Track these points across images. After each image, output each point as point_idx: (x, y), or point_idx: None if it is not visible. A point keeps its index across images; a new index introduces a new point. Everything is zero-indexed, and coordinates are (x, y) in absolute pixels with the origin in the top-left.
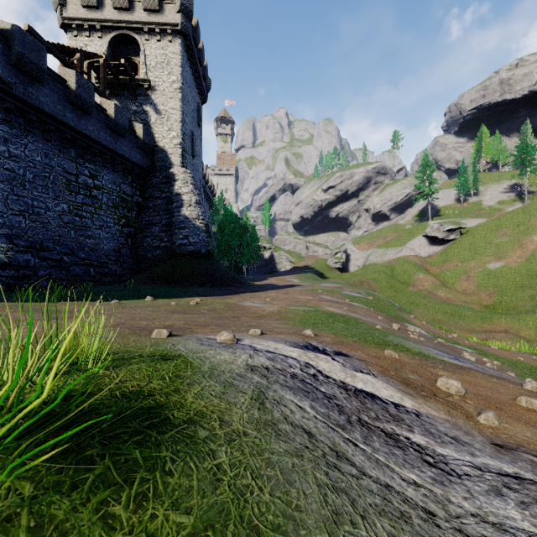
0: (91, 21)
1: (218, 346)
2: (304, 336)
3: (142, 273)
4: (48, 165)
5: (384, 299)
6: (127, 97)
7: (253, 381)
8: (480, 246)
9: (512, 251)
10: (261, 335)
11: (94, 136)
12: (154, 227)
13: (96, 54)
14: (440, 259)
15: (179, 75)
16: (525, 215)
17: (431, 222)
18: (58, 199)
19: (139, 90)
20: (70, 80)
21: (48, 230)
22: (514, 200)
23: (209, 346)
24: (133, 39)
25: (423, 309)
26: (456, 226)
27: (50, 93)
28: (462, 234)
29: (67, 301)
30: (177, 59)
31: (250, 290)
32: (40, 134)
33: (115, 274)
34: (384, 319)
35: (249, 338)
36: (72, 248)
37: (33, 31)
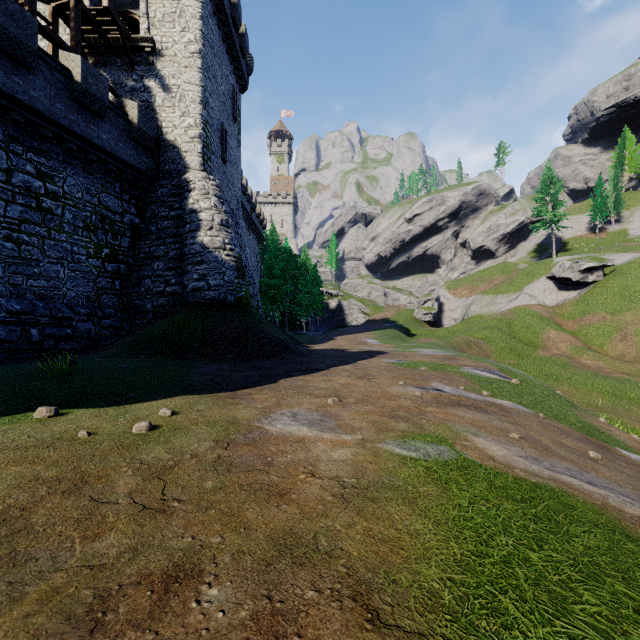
0: None
1: None
2: None
3: (129, 336)
4: None
5: (535, 382)
6: (120, 68)
7: None
8: (637, 291)
9: None
10: None
11: (42, 108)
12: (157, 263)
13: None
14: (576, 310)
15: (199, 31)
16: None
17: (558, 259)
18: None
19: (138, 56)
20: None
21: None
22: None
23: None
24: None
25: (567, 385)
26: (598, 263)
27: None
28: (607, 274)
29: None
30: (195, 7)
31: (300, 368)
32: None
33: (87, 337)
34: (594, 451)
35: None
36: None
37: None
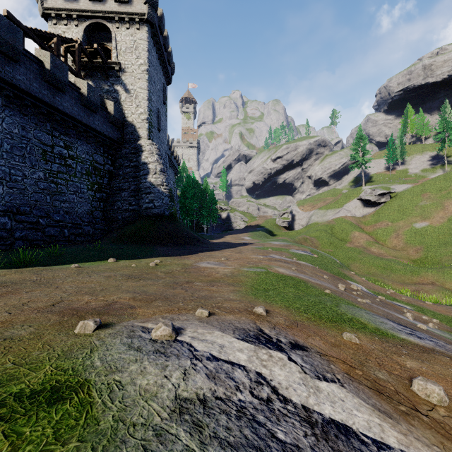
0: (69, 11)
1: (148, 351)
2: (255, 315)
3: (112, 234)
4: (25, 137)
5: (327, 257)
6: (100, 78)
7: (177, 447)
8: (407, 208)
9: (435, 212)
10: (208, 317)
11: (68, 111)
12: (124, 192)
13: (71, 39)
14: (372, 219)
15: (146, 58)
16: (446, 181)
17: (365, 187)
18: (34, 167)
19: (111, 71)
20: (45, 60)
21: (25, 195)
22: (436, 169)
23: (137, 350)
24: (106, 27)
25: (359, 263)
26: (386, 190)
27: (26, 72)
28: (392, 198)
29: (32, 264)
30: (144, 44)
31: (207, 249)
32: (17, 109)
33: (88, 234)
34: (329, 277)
35: (193, 326)
36: (48, 212)
37: (11, 16)
